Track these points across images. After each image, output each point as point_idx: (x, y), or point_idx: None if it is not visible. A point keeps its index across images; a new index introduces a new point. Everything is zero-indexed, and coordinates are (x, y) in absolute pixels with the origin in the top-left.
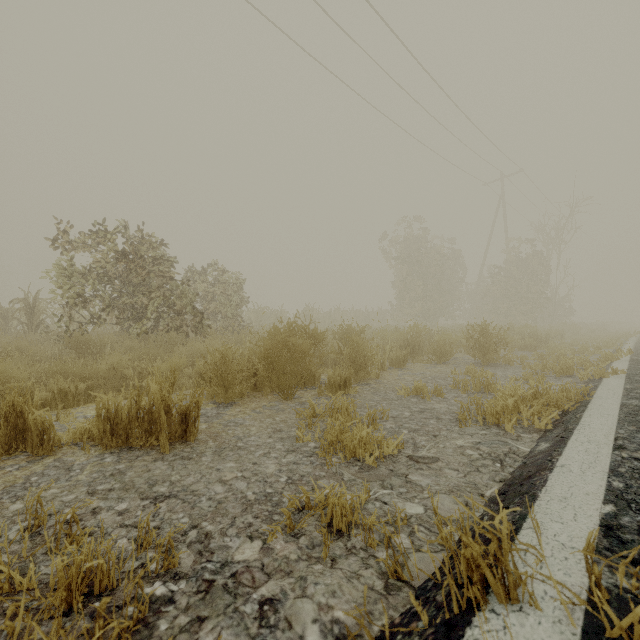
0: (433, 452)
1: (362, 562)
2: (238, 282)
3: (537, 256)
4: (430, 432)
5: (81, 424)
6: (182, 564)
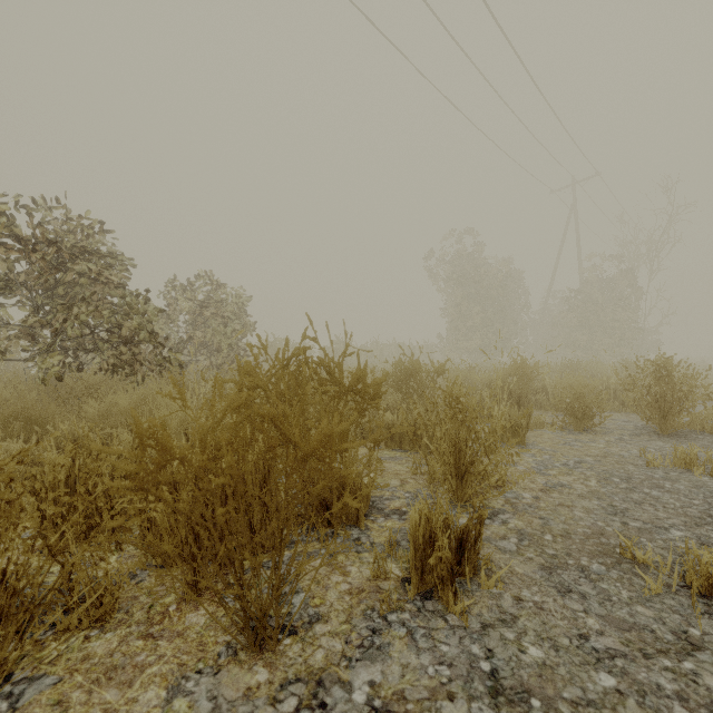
0: None
1: None
2: (240, 301)
3: (625, 276)
4: None
5: None
6: None
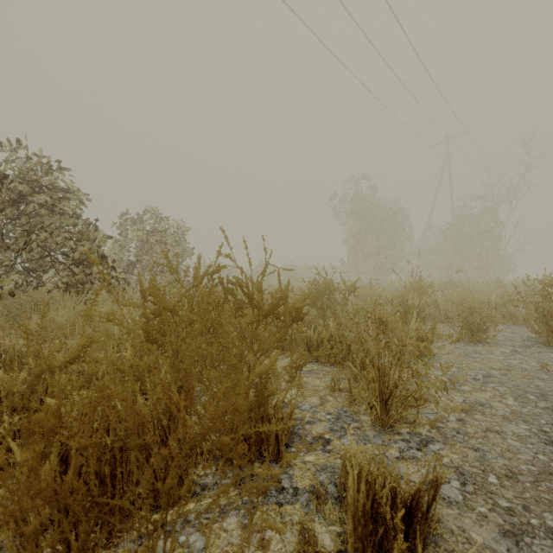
0: None
1: None
2: (181, 231)
3: (489, 212)
4: None
5: None
6: None
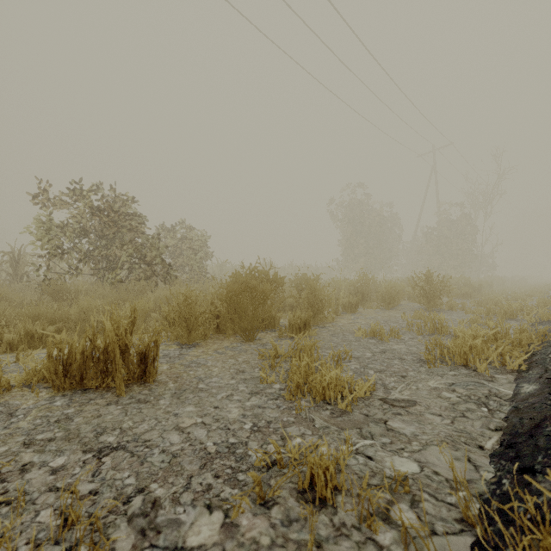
0: (407, 394)
1: (359, 550)
2: (203, 238)
3: (465, 218)
4: (397, 373)
5: (34, 365)
6: (117, 550)
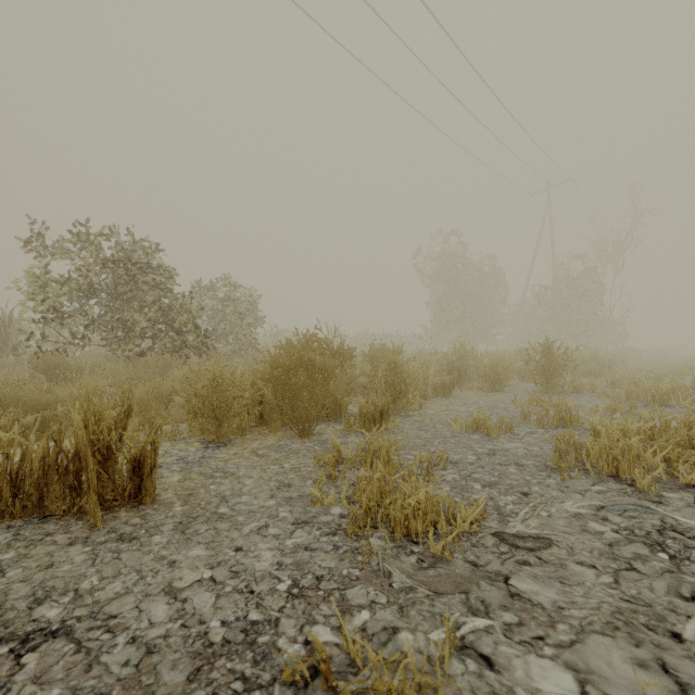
0: (535, 526)
1: None
2: (252, 299)
3: (589, 273)
4: (515, 487)
5: None
6: None
